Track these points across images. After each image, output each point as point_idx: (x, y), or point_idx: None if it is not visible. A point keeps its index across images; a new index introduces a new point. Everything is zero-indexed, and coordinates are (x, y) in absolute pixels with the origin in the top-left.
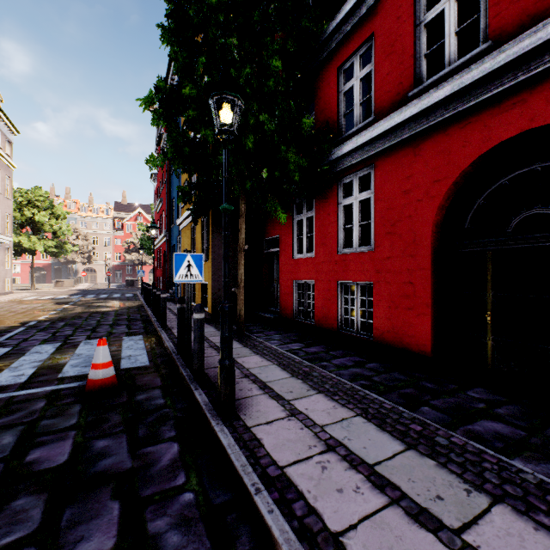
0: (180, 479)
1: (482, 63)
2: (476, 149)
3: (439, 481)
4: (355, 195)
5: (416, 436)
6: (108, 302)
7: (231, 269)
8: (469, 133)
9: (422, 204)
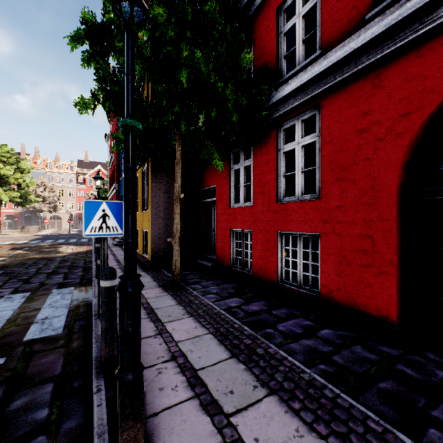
0: None
1: None
2: None
3: None
4: (297, 140)
5: None
6: (61, 248)
7: (170, 218)
8: None
9: (384, 143)
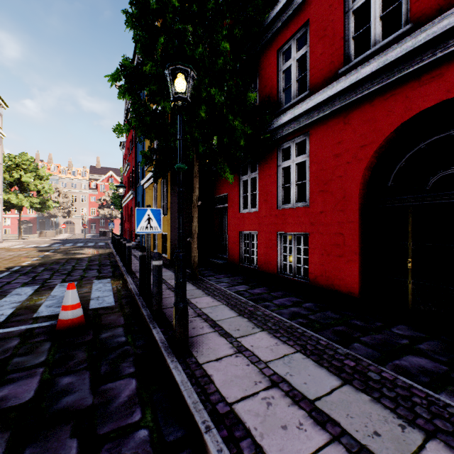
0: (136, 416)
1: (405, 42)
2: (399, 118)
3: (375, 417)
4: (292, 159)
5: (350, 372)
6: (83, 250)
7: (187, 222)
8: (392, 104)
9: (351, 165)
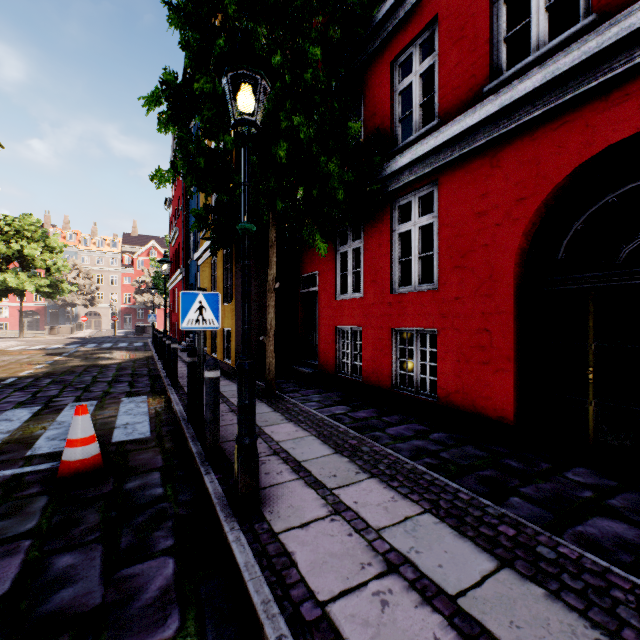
0: (170, 624)
1: (585, 41)
2: (575, 157)
3: (555, 626)
4: (413, 220)
5: (510, 546)
6: (111, 353)
7: (260, 313)
8: (565, 136)
9: (501, 229)
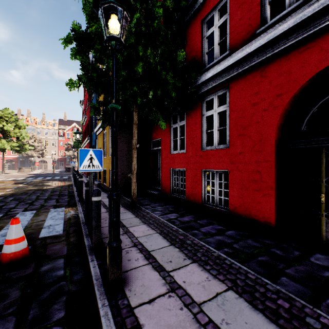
0: None
1: None
2: (314, 68)
3: None
4: (214, 109)
5: (288, 317)
6: (50, 182)
7: (129, 161)
8: (308, 56)
9: (267, 112)
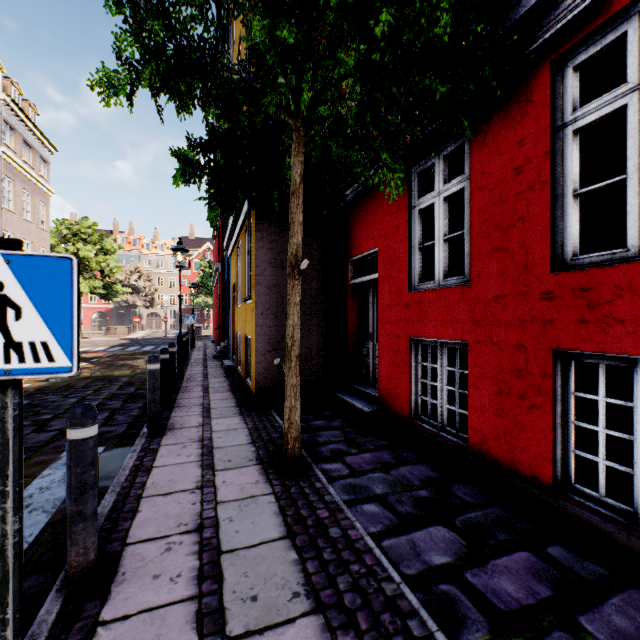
0: None
1: None
2: None
3: None
4: (635, 77)
5: None
6: (140, 359)
7: None
8: None
9: None
